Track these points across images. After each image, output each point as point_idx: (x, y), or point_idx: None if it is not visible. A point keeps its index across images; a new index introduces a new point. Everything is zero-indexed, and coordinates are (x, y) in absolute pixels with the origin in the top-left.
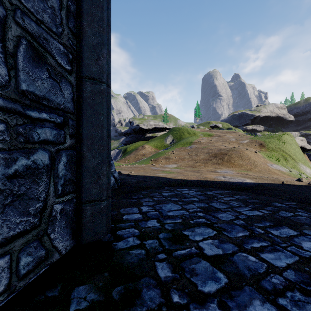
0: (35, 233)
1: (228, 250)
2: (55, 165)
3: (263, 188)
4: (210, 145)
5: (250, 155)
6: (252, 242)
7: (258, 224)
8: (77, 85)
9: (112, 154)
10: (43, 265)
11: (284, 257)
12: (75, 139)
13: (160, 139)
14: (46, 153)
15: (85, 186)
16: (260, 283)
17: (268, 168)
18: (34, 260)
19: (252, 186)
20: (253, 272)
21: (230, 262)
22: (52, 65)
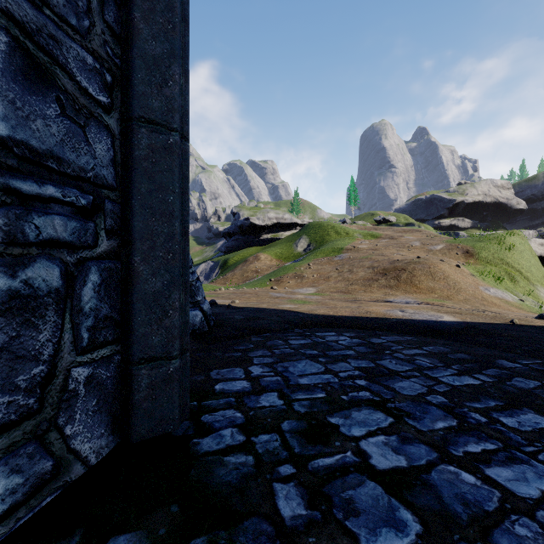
0: (29, 426)
1: (419, 457)
2: (75, 290)
3: (475, 332)
4: (375, 253)
5: (448, 272)
6: (466, 442)
7: (473, 403)
8: (123, 134)
9: (202, 269)
10: (47, 489)
11: (533, 477)
12: (119, 239)
13: (286, 244)
14: (55, 266)
15: (138, 330)
16: (491, 535)
17: (481, 295)
18: (28, 481)
19: (456, 328)
20: (474, 510)
21: (423, 486)
22: (68, 92)
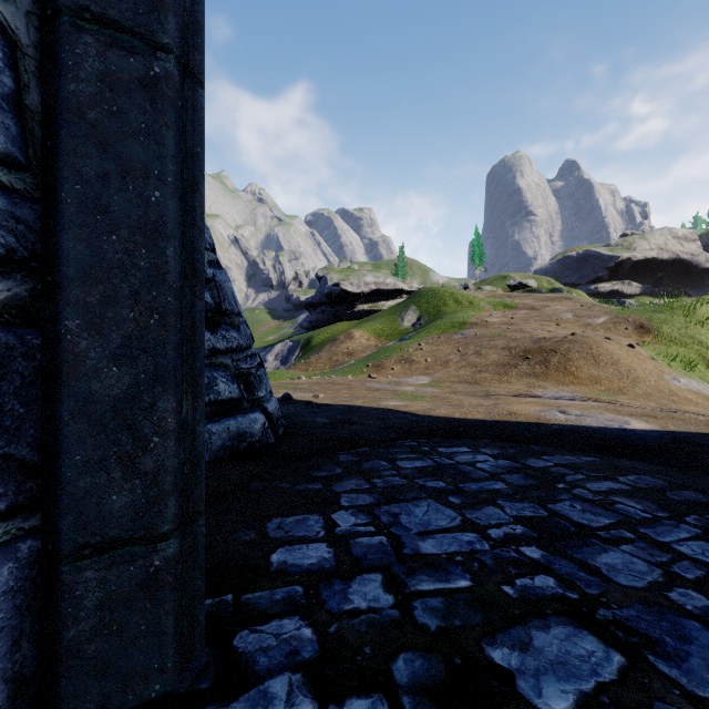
0: None
1: None
2: None
3: (693, 449)
4: (510, 328)
5: (618, 354)
6: None
7: None
8: (44, 49)
9: (278, 351)
10: None
11: None
12: (35, 279)
13: (388, 317)
14: None
15: (76, 483)
16: None
17: (668, 387)
18: None
19: (658, 442)
20: None
21: None
22: None
